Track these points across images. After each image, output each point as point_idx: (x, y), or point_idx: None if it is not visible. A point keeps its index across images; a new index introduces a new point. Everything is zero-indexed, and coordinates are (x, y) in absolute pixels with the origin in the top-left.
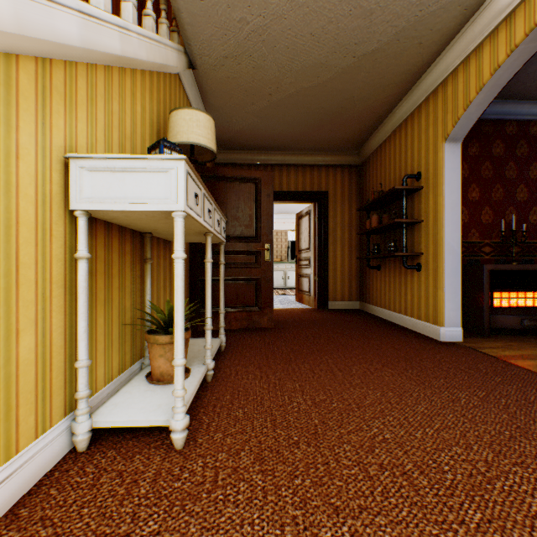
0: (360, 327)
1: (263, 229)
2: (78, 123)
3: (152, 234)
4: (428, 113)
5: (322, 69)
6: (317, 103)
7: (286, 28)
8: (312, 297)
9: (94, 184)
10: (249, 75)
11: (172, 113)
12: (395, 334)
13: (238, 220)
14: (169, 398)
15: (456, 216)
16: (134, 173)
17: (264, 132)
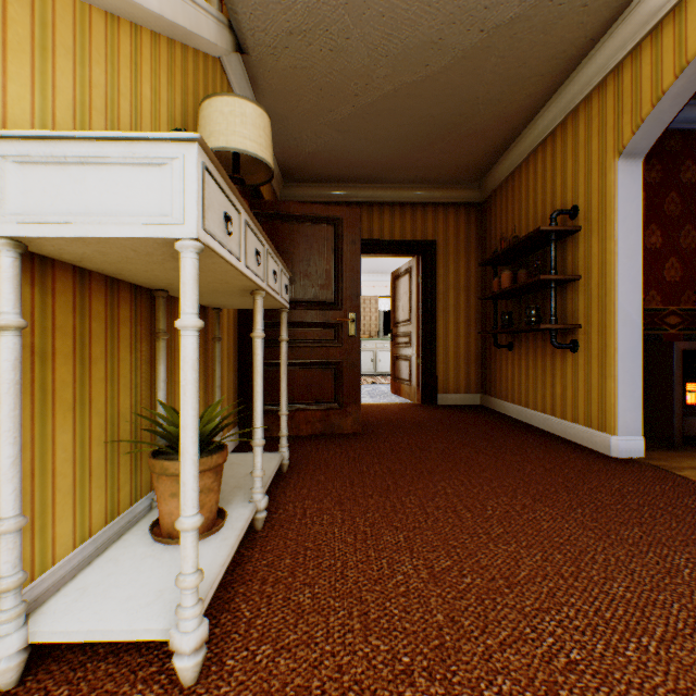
0: (486, 433)
1: (346, 291)
2: (9, 83)
3: (167, 292)
4: (590, 118)
5: (433, 51)
6: (424, 108)
7: None
8: (414, 388)
9: (28, 187)
10: (325, 62)
11: (203, 104)
12: (540, 444)
13: (310, 277)
14: None
15: (634, 270)
16: (103, 167)
17: (347, 154)
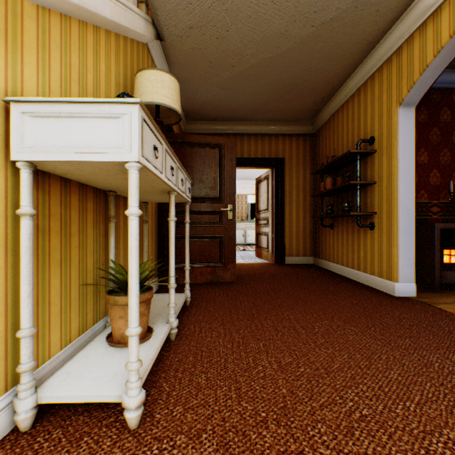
0: (316, 281)
1: (226, 191)
2: (24, 67)
3: (116, 192)
4: (381, 81)
5: (282, 39)
6: (276, 74)
7: None
8: (270, 253)
9: (38, 131)
10: (213, 46)
11: (137, 74)
12: (350, 288)
13: (203, 182)
14: None
15: (409, 177)
16: (83, 119)
17: (227, 103)
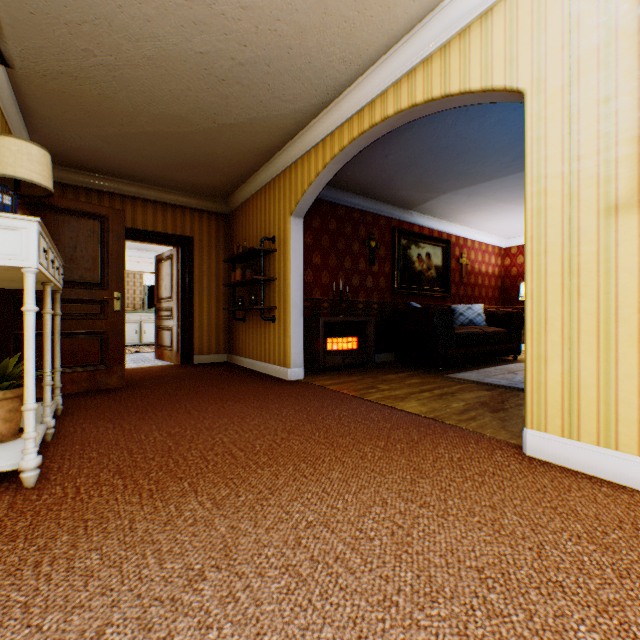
0: (224, 377)
1: (113, 275)
2: None
3: None
4: (281, 188)
5: (184, 122)
6: (180, 148)
7: (143, 77)
8: (176, 352)
9: None
10: (95, 99)
11: None
12: (255, 379)
13: (77, 262)
14: (9, 451)
15: (299, 278)
16: None
17: (113, 158)
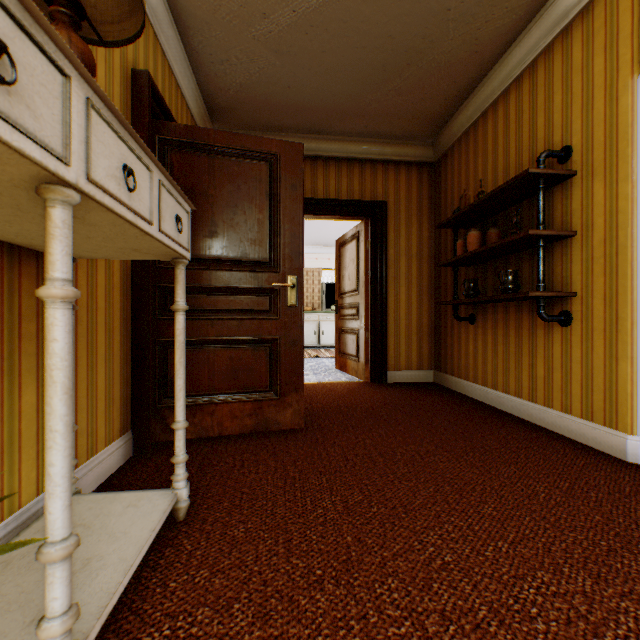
0: (457, 425)
1: (285, 248)
2: None
3: None
4: (591, 32)
5: None
6: (382, 22)
7: None
8: (362, 364)
9: None
10: None
11: None
12: (530, 442)
13: (237, 229)
14: None
15: None
16: None
17: (287, 89)
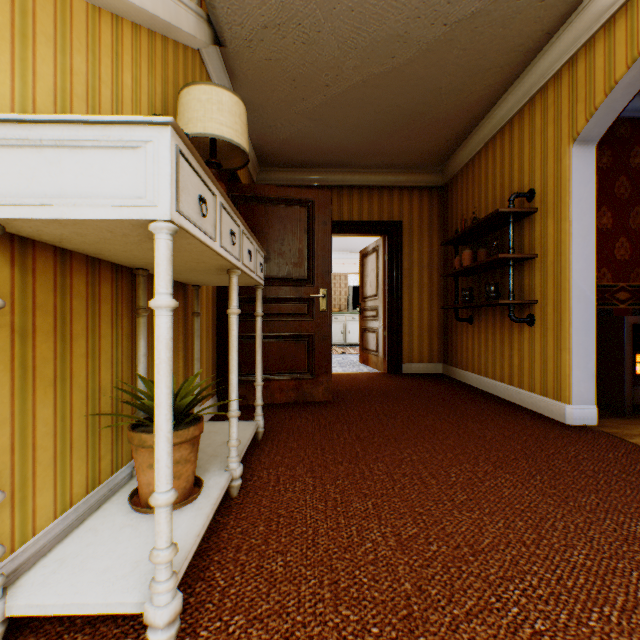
0: (449, 401)
1: (318, 268)
2: None
3: (147, 271)
4: (546, 107)
5: (399, 44)
6: (390, 98)
7: None
8: (381, 358)
9: (4, 170)
10: (298, 55)
11: (182, 92)
12: (499, 412)
13: (284, 256)
14: None
15: (588, 249)
16: (78, 150)
17: (319, 141)
